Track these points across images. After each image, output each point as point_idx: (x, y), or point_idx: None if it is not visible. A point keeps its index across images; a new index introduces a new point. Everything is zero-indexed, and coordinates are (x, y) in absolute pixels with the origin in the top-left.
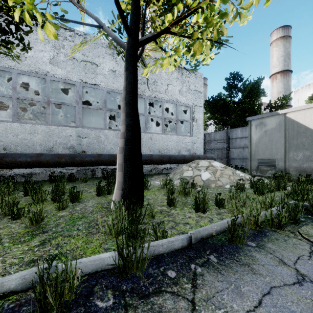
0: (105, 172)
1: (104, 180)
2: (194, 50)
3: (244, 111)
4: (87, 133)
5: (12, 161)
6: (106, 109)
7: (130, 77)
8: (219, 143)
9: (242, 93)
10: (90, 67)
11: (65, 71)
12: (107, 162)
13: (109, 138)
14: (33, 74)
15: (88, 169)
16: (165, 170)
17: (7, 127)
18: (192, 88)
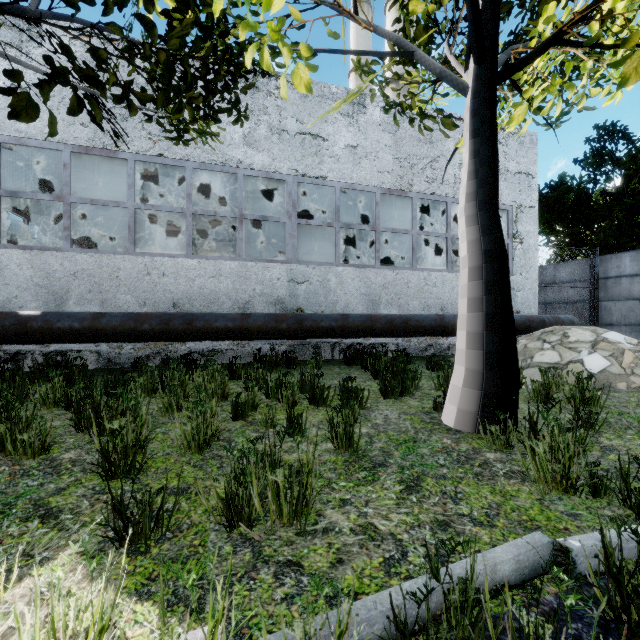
0: (338, 350)
1: (347, 366)
2: (625, 73)
3: (634, 213)
4: (305, 274)
5: (205, 327)
6: (340, 224)
7: (486, 149)
8: (569, 289)
9: (629, 169)
10: (311, 144)
11: (269, 156)
12: (359, 331)
13: (345, 282)
14: (216, 168)
15: (308, 345)
16: (453, 350)
17: (178, 267)
18: (512, 169)
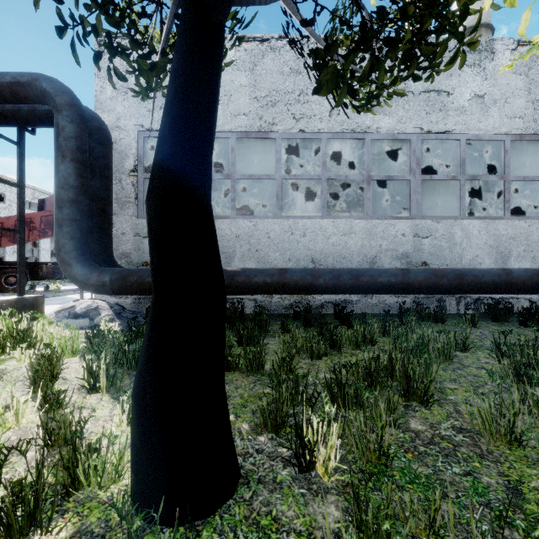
0: (464, 304)
1: (495, 322)
2: None
3: None
4: (430, 229)
5: (370, 281)
6: (465, 177)
7: None
8: None
9: None
10: (436, 101)
11: (394, 118)
12: (525, 287)
13: (471, 235)
14: (347, 136)
15: (432, 298)
16: None
17: (315, 227)
18: None
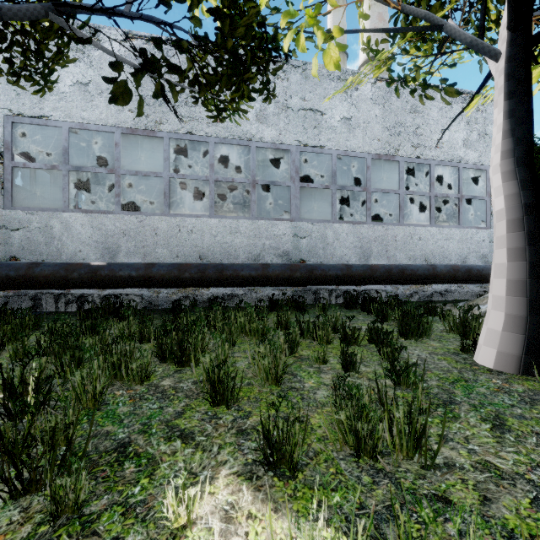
0: (335, 296)
1: (347, 309)
2: None
3: None
4: (307, 230)
5: (233, 275)
6: (336, 187)
7: (523, 109)
8: None
9: None
10: (312, 118)
11: (276, 130)
12: (361, 279)
13: (341, 236)
14: (233, 141)
15: (309, 291)
16: (436, 296)
17: (203, 225)
18: (490, 132)
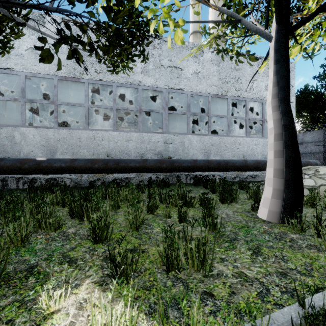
0: (189, 178)
1: (195, 186)
2: None
3: None
4: (172, 139)
5: (125, 166)
6: (190, 113)
7: (283, 70)
8: (311, 146)
9: None
10: (175, 72)
11: (154, 79)
12: (202, 168)
13: (193, 143)
14: (128, 85)
15: (174, 175)
16: (249, 178)
17: (109, 136)
18: None
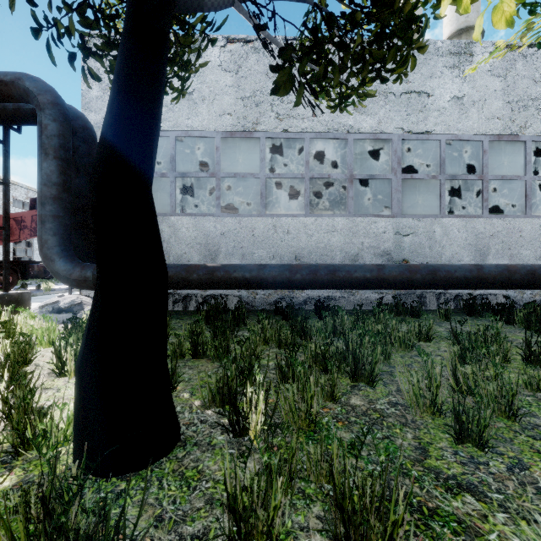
0: (443, 300)
1: (470, 317)
2: None
3: None
4: (410, 227)
5: (346, 277)
6: (445, 176)
7: None
8: None
9: None
10: (416, 102)
11: (376, 118)
12: (495, 282)
13: (451, 233)
14: (330, 135)
15: (413, 294)
16: None
17: (299, 225)
18: None
